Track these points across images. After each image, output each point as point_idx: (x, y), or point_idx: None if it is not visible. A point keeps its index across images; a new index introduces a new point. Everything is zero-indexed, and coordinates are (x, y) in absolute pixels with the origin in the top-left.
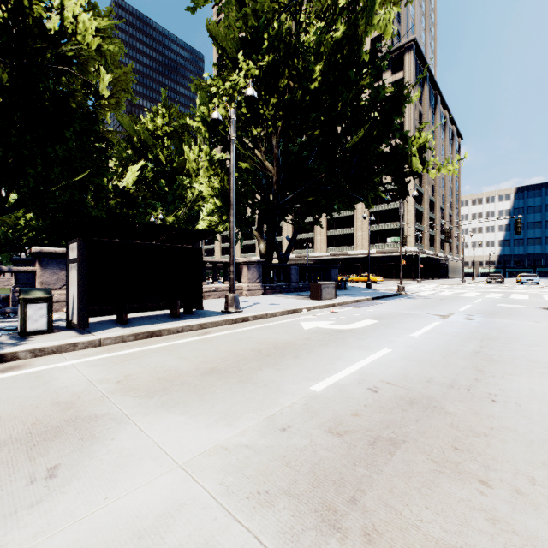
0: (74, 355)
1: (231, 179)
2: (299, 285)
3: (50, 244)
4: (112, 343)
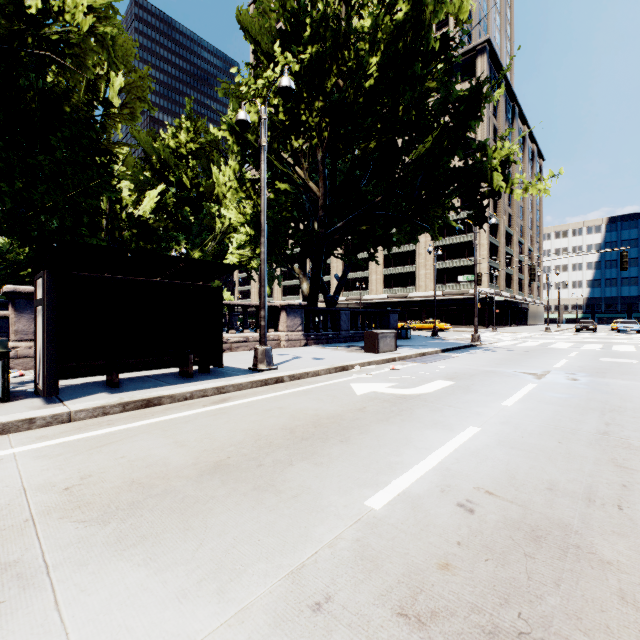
0: (25, 438)
1: (262, 197)
2: (350, 334)
3: (32, 282)
4: (88, 417)
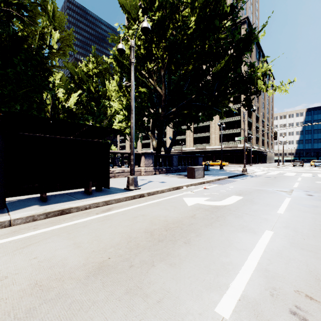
0: None
1: (131, 91)
2: (178, 168)
3: None
4: (23, 223)
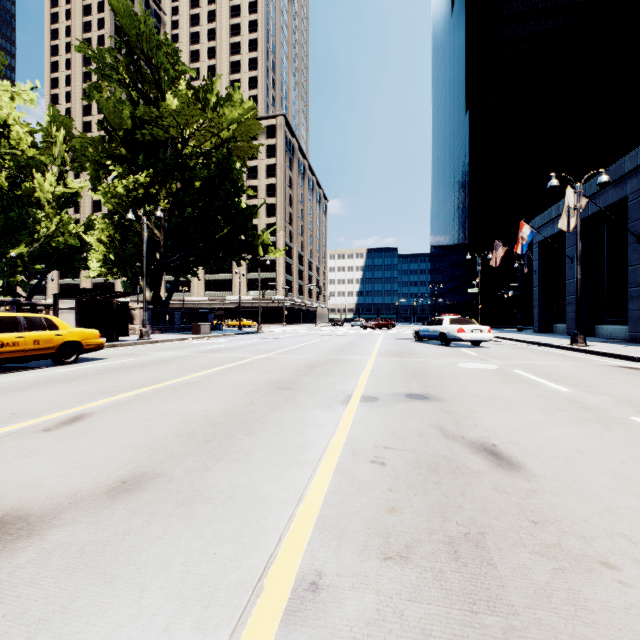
0: None
1: (144, 260)
2: (181, 327)
3: None
4: None
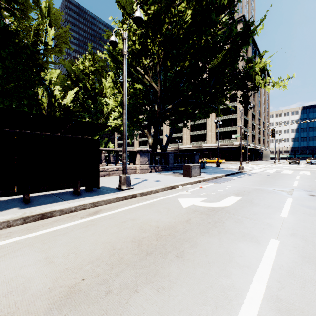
0: None
1: (124, 86)
2: (174, 166)
3: None
4: None
